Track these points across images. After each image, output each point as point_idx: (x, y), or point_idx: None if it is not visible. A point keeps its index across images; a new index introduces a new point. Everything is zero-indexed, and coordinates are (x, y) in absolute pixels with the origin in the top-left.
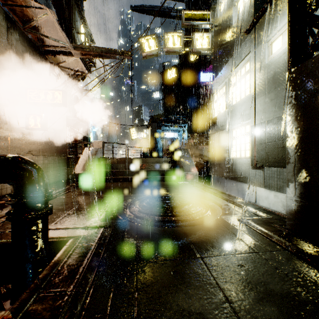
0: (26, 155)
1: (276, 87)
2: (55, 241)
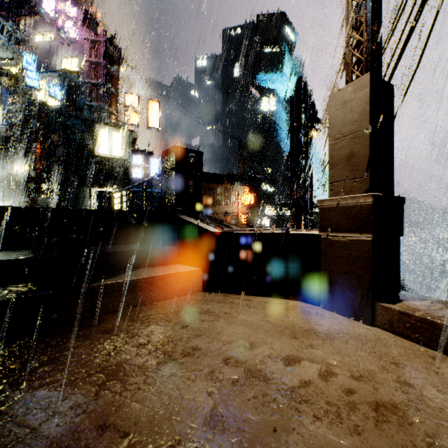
0: None
1: (18, 188)
2: None
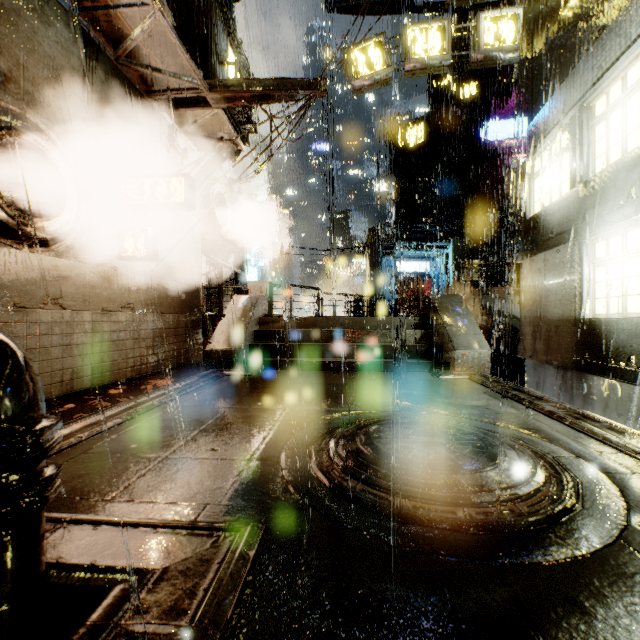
0: (121, 312)
1: None
2: (71, 586)
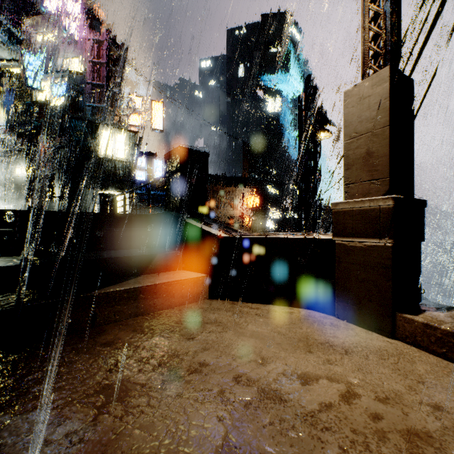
0: None
1: (19, 191)
2: None
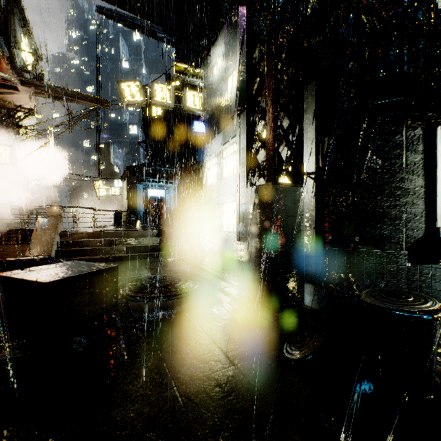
0: None
1: None
2: None
